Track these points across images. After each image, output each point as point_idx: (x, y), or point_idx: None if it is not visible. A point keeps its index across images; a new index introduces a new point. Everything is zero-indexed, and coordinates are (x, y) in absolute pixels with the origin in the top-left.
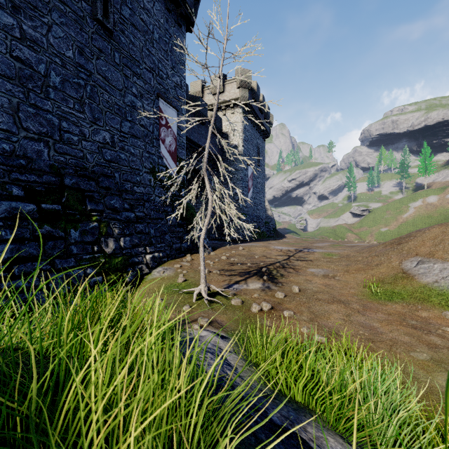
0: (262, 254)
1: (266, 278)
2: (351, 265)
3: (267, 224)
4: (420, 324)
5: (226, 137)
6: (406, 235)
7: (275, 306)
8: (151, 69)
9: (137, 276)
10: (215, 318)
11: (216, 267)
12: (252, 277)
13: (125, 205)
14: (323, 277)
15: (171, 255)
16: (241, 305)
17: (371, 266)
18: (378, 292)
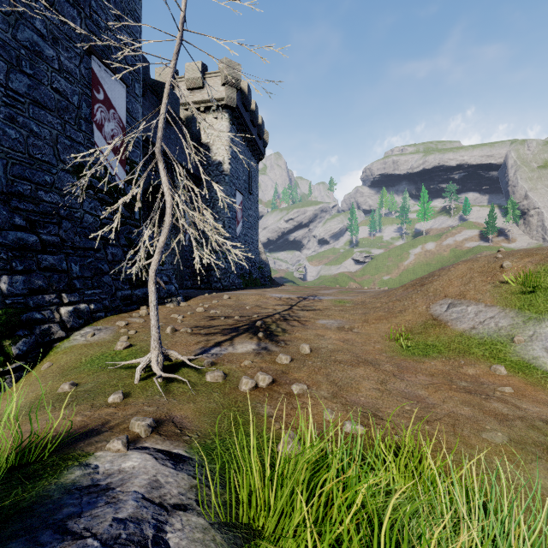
0: (256, 304)
1: (263, 336)
2: (369, 313)
3: (261, 270)
4: (472, 385)
5: (207, 149)
6: (428, 275)
7: (278, 377)
8: (75, 3)
9: (40, 344)
10: (171, 414)
11: (186, 323)
12: (242, 335)
13: (17, 220)
14: (338, 330)
15: (113, 308)
16: (223, 381)
17: (394, 314)
18: (410, 345)
